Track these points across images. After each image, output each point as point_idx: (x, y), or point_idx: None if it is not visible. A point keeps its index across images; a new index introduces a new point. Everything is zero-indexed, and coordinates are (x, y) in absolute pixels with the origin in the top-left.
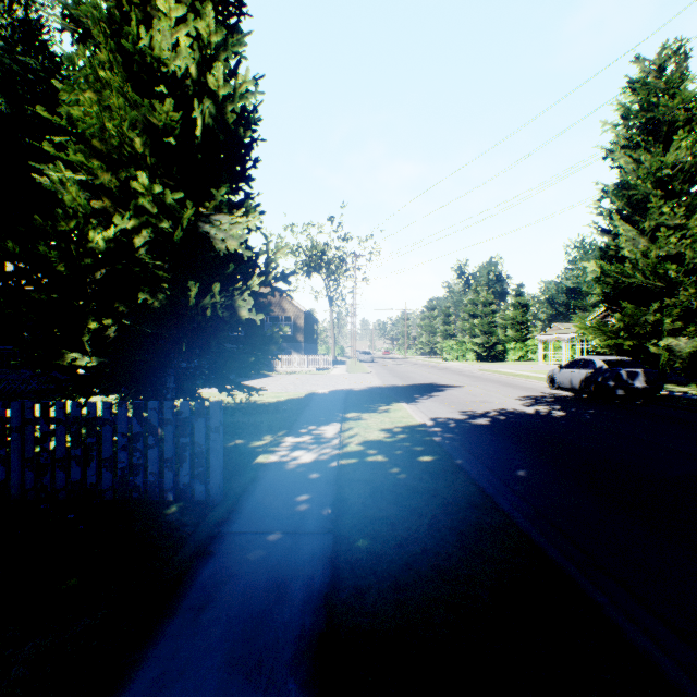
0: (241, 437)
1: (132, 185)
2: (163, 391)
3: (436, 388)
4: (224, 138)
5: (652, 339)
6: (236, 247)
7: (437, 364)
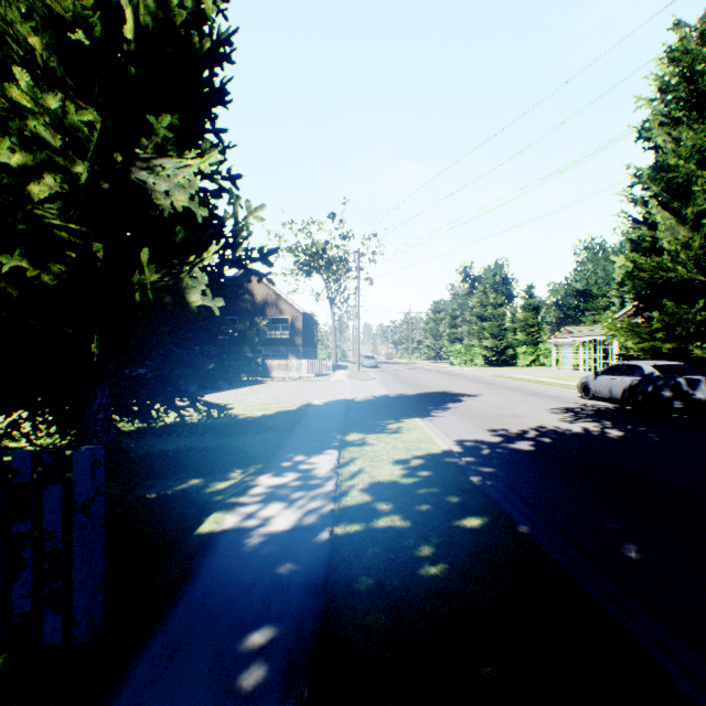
0: (197, 475)
1: (9, 93)
2: (92, 409)
3: (451, 397)
4: (172, 51)
5: (695, 341)
6: (186, 203)
7: (444, 369)
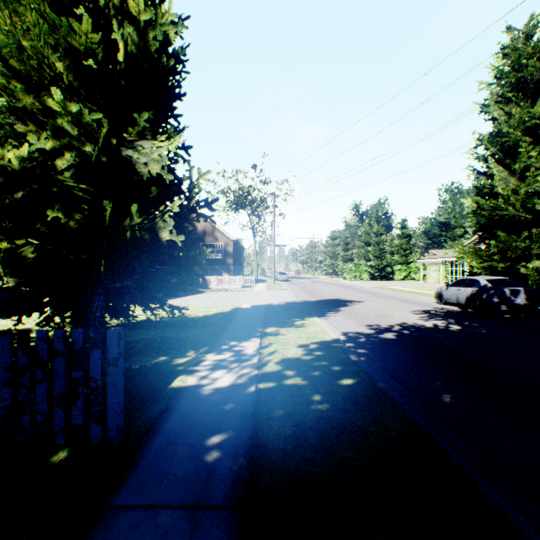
0: (164, 354)
1: (47, 103)
2: (92, 310)
3: (342, 303)
4: (148, 67)
5: (522, 262)
6: (158, 171)
7: (339, 282)
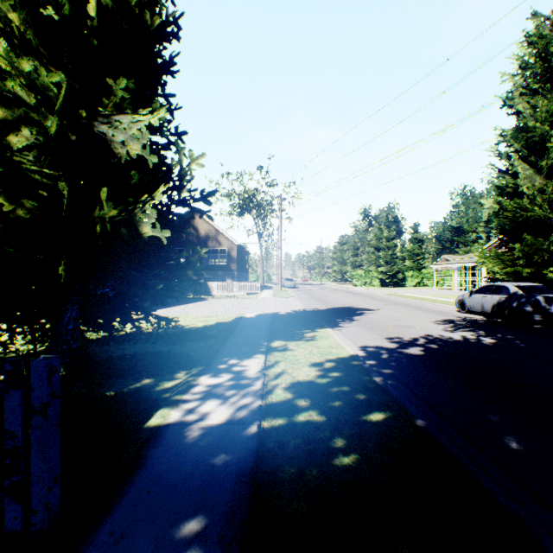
0: (149, 375)
1: None
2: (63, 322)
3: (354, 311)
4: (128, 27)
5: (549, 266)
6: (139, 151)
7: (348, 289)
